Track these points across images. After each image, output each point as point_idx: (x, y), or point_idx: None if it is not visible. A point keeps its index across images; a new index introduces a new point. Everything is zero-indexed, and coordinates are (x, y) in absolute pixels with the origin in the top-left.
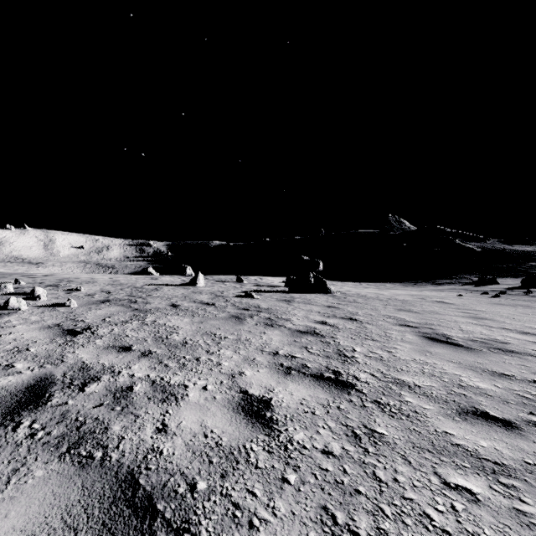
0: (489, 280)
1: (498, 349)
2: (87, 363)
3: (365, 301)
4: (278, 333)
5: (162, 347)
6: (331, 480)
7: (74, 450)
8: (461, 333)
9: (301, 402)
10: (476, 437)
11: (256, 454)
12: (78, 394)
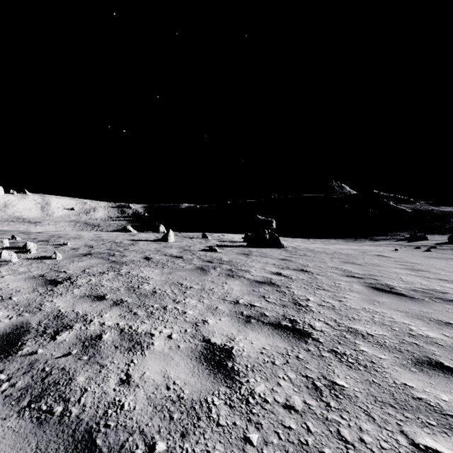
0: (420, 237)
1: (439, 299)
2: (62, 312)
3: (314, 255)
4: (238, 283)
5: (133, 296)
6: (295, 440)
7: (35, 403)
8: (403, 284)
9: (261, 351)
10: (436, 390)
11: (218, 409)
12: (49, 342)
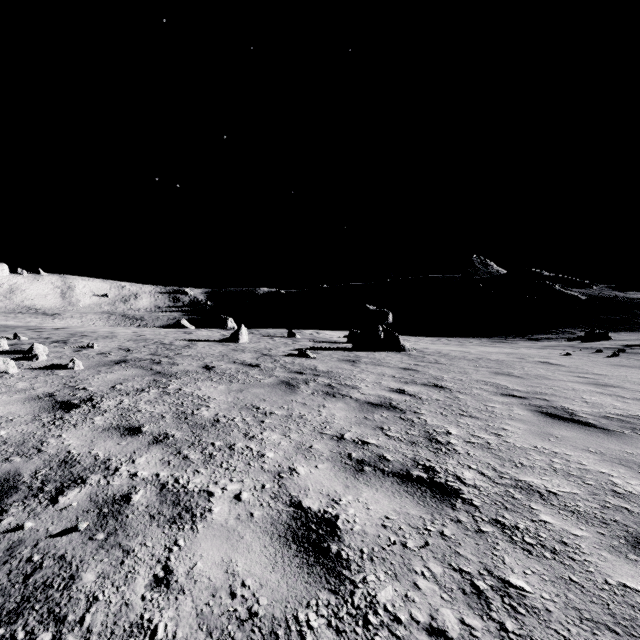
0: (599, 335)
1: None
2: (73, 454)
3: (450, 362)
4: (342, 407)
5: (184, 427)
6: None
7: (7, 627)
8: (588, 407)
9: (384, 523)
10: None
11: (316, 636)
12: (45, 508)
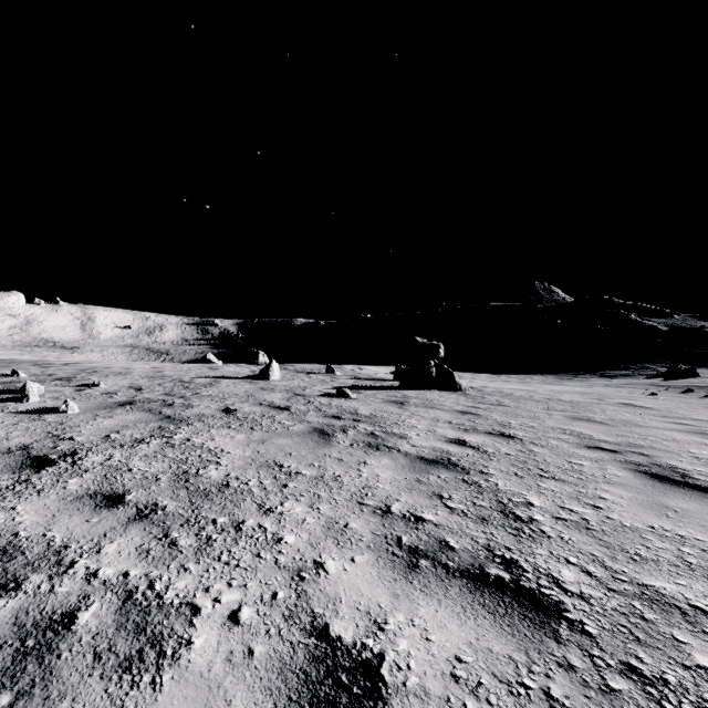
0: (685, 372)
1: None
2: (20, 539)
3: (515, 404)
4: (388, 464)
5: (182, 495)
6: None
7: None
8: (701, 465)
9: (454, 671)
10: None
11: None
12: None
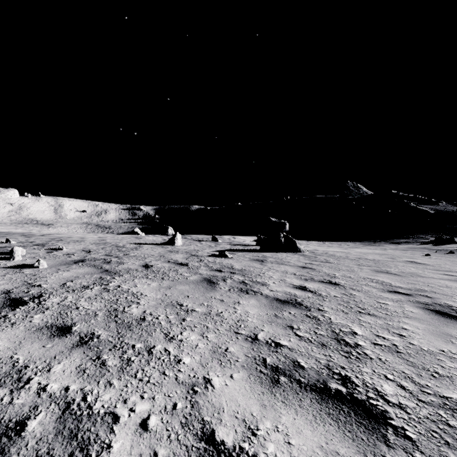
0: (447, 240)
1: None
2: None
3: (337, 261)
4: (254, 303)
5: (112, 326)
6: None
7: None
8: None
9: None
10: None
11: None
12: None
